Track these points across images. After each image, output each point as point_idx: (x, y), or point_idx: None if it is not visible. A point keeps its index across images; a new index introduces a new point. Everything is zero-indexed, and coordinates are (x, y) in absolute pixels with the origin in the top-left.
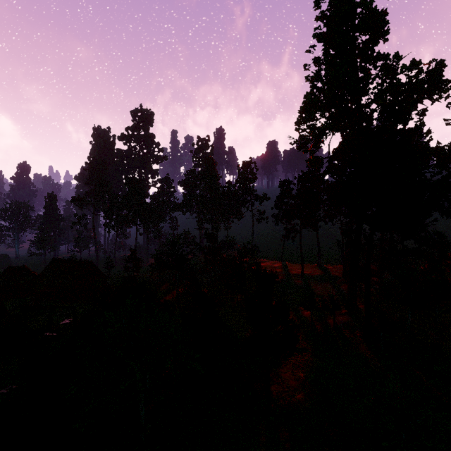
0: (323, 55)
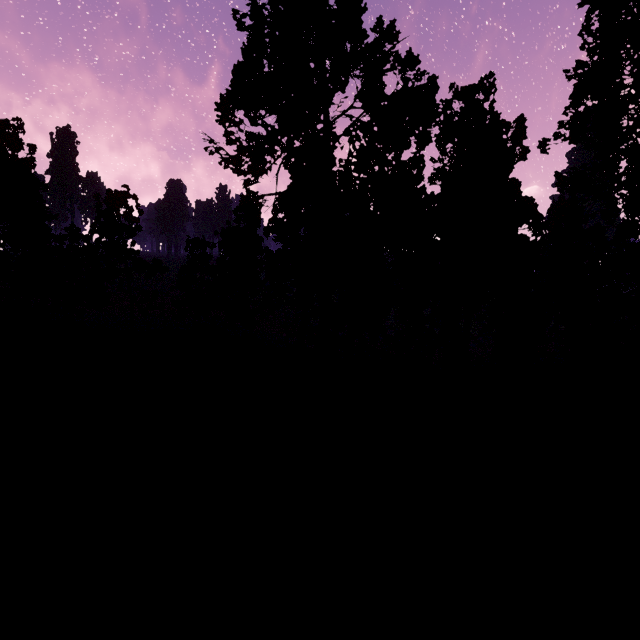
0: (269, 3)
